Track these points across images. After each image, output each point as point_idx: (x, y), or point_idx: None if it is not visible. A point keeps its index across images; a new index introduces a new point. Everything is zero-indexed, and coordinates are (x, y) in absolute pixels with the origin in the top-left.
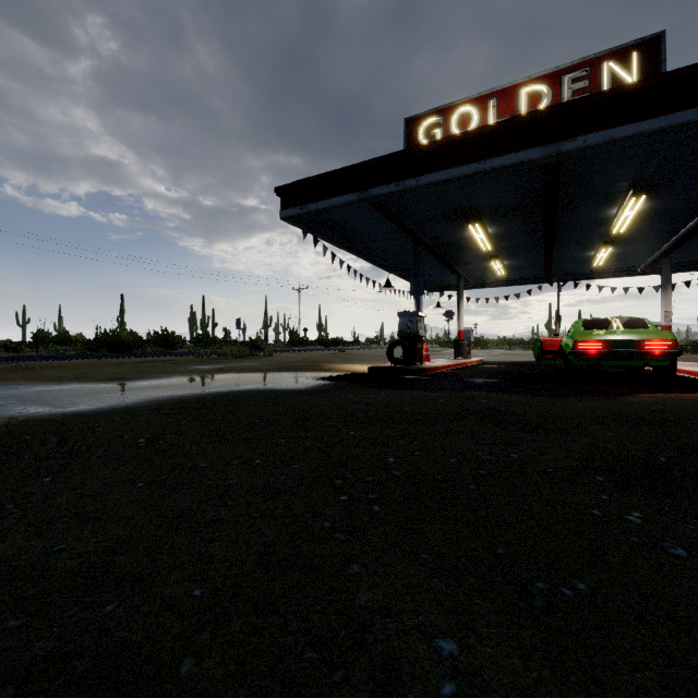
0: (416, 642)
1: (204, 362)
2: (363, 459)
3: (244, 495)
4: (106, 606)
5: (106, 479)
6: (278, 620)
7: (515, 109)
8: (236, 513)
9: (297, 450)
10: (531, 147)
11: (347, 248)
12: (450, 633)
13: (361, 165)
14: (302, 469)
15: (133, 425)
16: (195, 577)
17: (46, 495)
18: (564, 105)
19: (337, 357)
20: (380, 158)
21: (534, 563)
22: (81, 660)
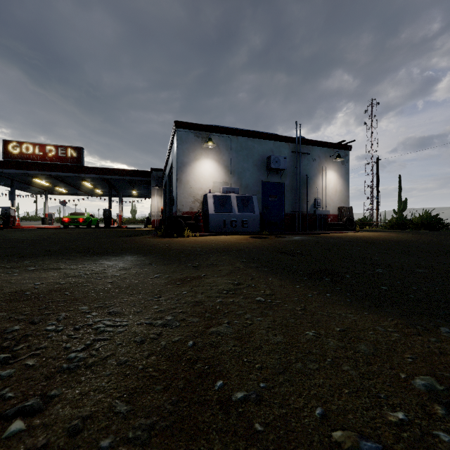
0: None
1: None
2: None
3: None
4: None
5: None
6: None
7: (45, 151)
8: None
9: None
10: (39, 171)
11: None
12: None
13: None
14: None
15: None
16: None
17: None
18: (47, 164)
19: None
20: None
21: None
22: None
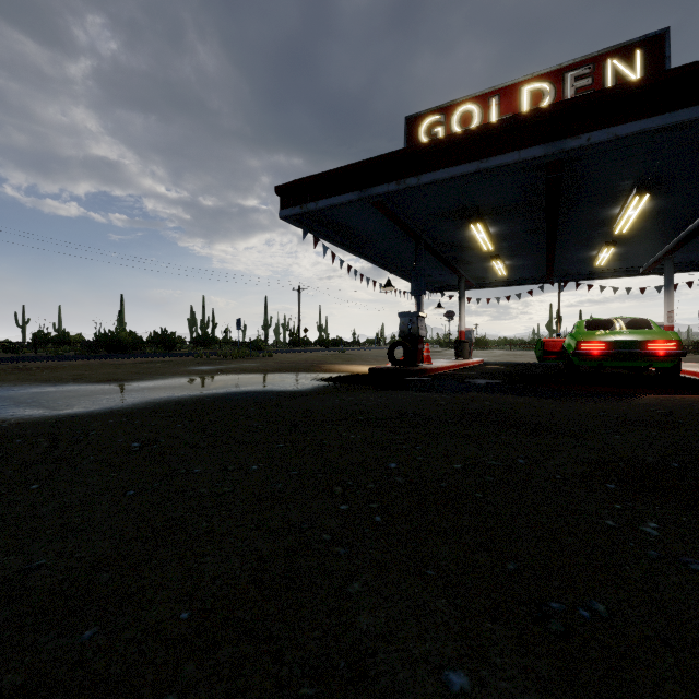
0: (423, 675)
1: (203, 363)
2: (364, 465)
3: (239, 504)
4: (84, 632)
5: (95, 486)
6: (272, 647)
7: (517, 107)
8: (229, 524)
9: (295, 455)
10: (534, 145)
11: (347, 247)
12: (461, 663)
13: (362, 163)
14: (301, 475)
15: (128, 429)
16: (183, 597)
17: (31, 504)
18: (567, 102)
19: (337, 357)
20: (380, 157)
21: (548, 580)
22: (52, 697)
